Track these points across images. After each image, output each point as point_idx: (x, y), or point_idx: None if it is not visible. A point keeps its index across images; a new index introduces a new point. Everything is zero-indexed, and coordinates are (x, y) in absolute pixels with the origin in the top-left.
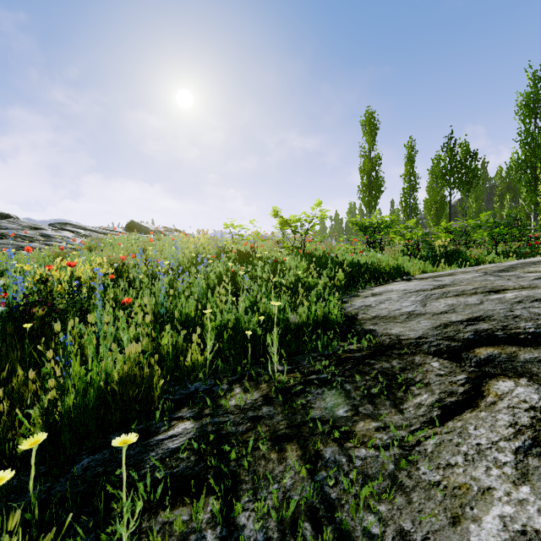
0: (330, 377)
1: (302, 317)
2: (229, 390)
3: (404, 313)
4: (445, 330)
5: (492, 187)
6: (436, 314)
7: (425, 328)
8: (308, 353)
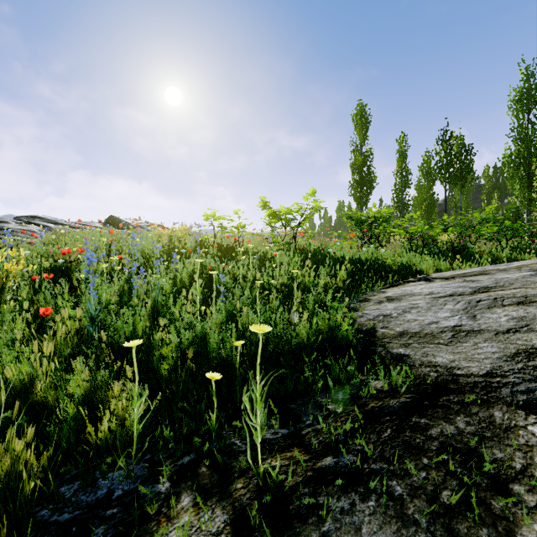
0: (359, 464)
1: (299, 334)
2: (169, 499)
3: (445, 328)
4: (532, 362)
5: (477, 186)
6: (501, 333)
7: (493, 357)
8: (312, 396)
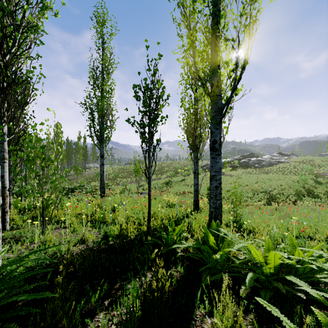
0: None
1: None
2: None
3: None
4: None
5: None
6: None
7: None
8: None
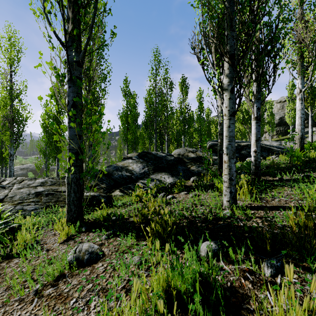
0: None
1: None
2: None
3: None
4: None
5: None
6: None
7: None
8: None
